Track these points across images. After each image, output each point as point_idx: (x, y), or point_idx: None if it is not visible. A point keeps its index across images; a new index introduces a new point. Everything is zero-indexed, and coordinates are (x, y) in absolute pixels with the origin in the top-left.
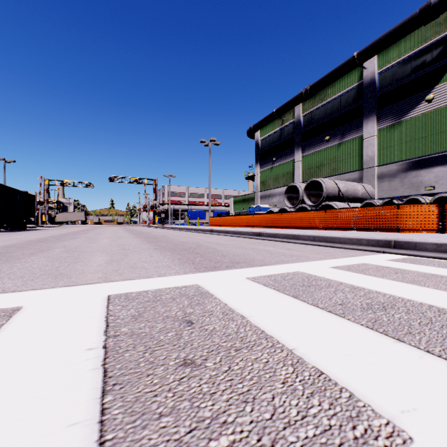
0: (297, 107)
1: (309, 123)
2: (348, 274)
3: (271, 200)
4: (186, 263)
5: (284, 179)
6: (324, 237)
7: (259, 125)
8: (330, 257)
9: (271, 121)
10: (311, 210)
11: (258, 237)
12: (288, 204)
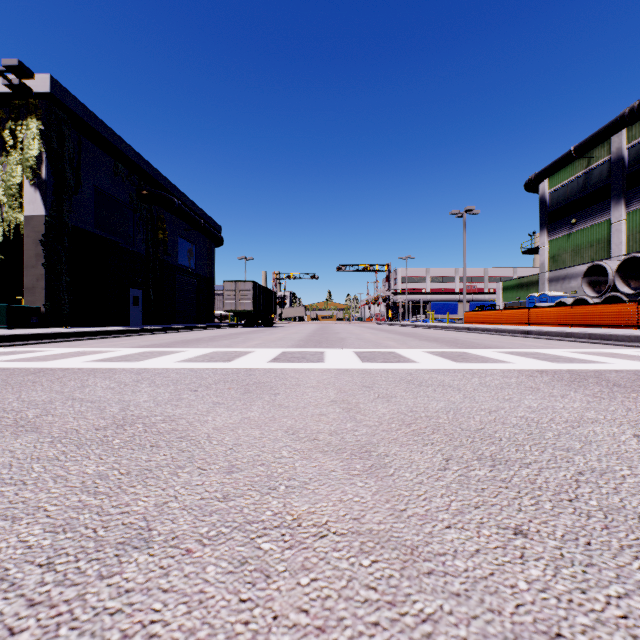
0: (615, 135)
1: (639, 158)
2: (568, 353)
3: (567, 284)
4: (451, 346)
5: (592, 251)
6: (600, 334)
7: (545, 173)
8: (579, 348)
9: (566, 165)
10: (617, 302)
11: (525, 335)
12: (588, 292)
